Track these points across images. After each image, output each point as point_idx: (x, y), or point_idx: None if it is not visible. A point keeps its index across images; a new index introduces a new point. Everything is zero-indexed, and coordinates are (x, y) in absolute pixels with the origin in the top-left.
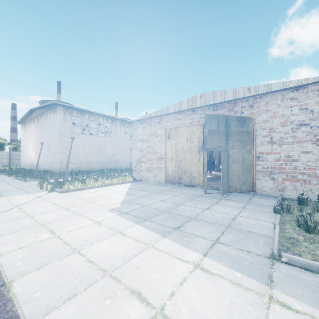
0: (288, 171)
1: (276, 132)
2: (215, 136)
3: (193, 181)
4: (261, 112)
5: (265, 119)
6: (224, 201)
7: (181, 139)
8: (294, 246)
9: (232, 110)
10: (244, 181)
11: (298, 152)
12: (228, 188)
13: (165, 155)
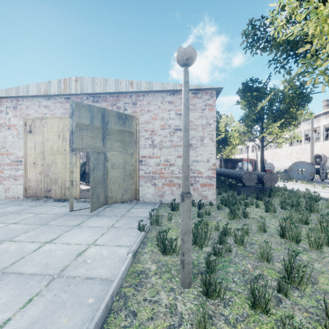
0: (167, 176)
1: (157, 135)
2: (87, 133)
3: (67, 193)
4: (144, 112)
5: (147, 120)
6: (92, 220)
7: (49, 136)
8: (136, 293)
9: (115, 105)
10: (127, 189)
11: (174, 157)
12: (104, 199)
13: (25, 158)
